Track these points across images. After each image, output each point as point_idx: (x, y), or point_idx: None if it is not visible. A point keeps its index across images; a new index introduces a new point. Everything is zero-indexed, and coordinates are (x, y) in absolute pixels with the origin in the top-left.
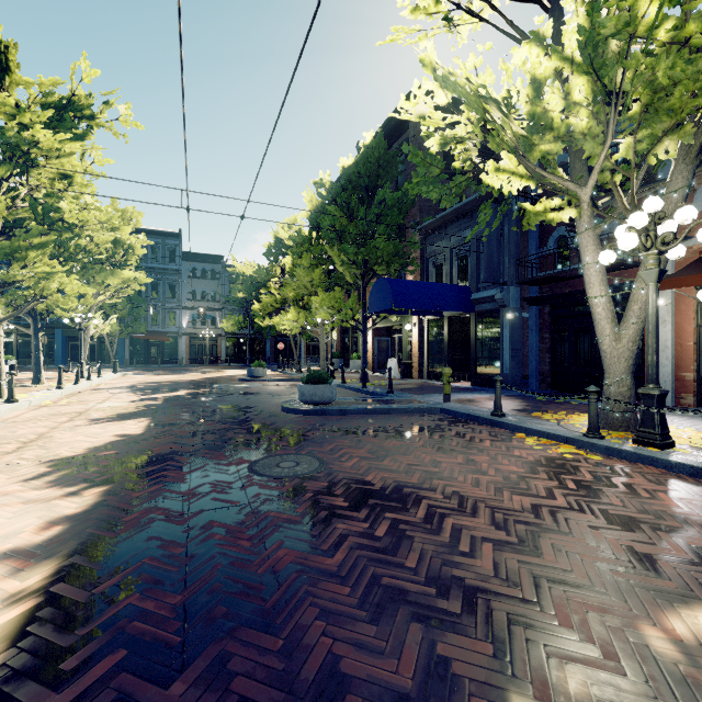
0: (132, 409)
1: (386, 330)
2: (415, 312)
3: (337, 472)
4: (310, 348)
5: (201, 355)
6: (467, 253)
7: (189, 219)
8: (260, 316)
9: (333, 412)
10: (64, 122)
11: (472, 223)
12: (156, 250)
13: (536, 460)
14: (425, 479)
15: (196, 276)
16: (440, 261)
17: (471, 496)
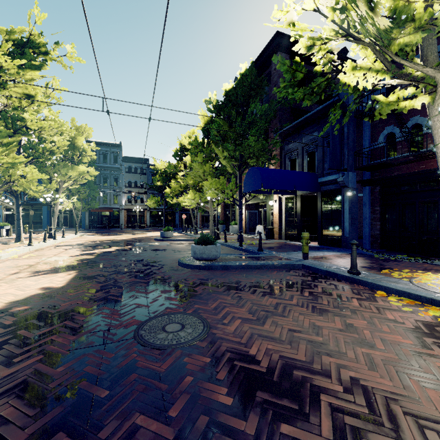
0: (69, 263)
1: (255, 206)
2: (276, 192)
3: (220, 340)
4: (204, 218)
5: (134, 223)
6: (315, 149)
7: (111, 122)
8: (170, 197)
9: (218, 268)
10: (25, 55)
11: (318, 127)
12: (105, 155)
13: (415, 326)
14: (312, 355)
15: (131, 172)
16: (294, 156)
17: (375, 388)
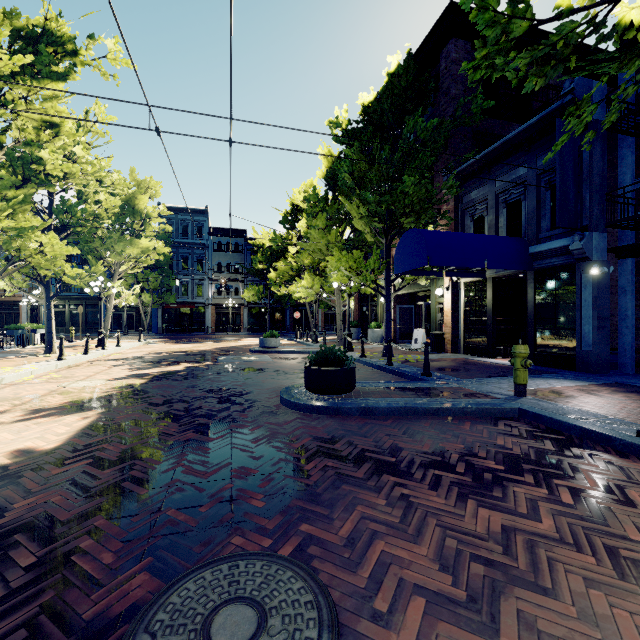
0: (100, 393)
1: (409, 297)
2: (450, 272)
3: None
4: (328, 317)
5: (225, 324)
6: (521, 197)
7: (166, 152)
8: (276, 284)
9: (353, 411)
10: (40, 56)
11: (529, 156)
12: (185, 226)
13: None
14: None
15: (221, 250)
16: (480, 212)
17: None
